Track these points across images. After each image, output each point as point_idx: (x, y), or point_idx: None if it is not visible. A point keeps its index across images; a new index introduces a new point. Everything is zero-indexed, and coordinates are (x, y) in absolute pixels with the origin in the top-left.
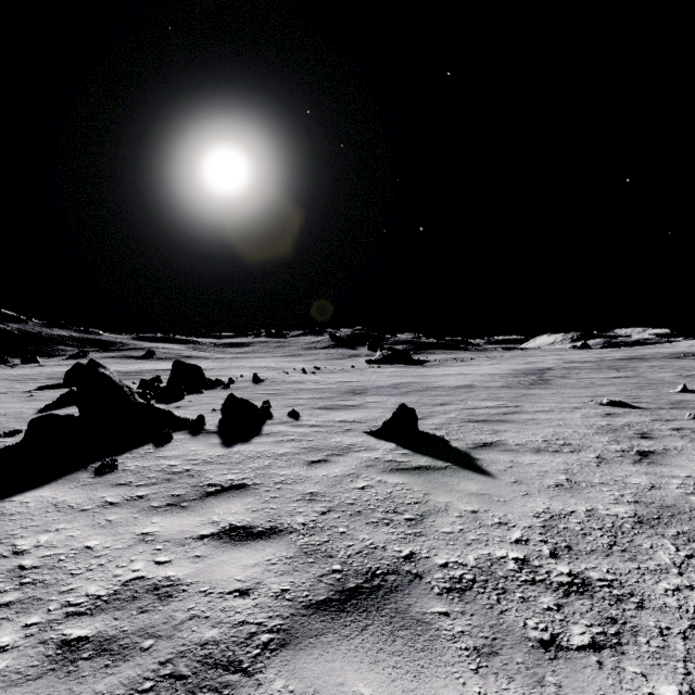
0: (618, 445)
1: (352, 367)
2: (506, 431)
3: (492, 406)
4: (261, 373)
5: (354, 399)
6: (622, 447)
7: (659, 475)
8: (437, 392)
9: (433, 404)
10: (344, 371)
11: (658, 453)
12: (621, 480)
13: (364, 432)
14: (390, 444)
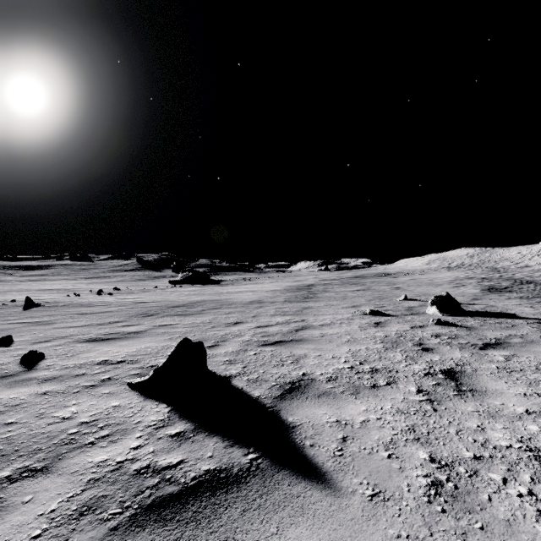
0: (418, 365)
1: (154, 287)
2: (307, 356)
3: (282, 322)
4: (45, 295)
5: (142, 322)
6: (425, 368)
7: (504, 416)
8: (231, 309)
9: (227, 323)
10: (145, 292)
11: (460, 372)
12: (488, 441)
13: (127, 384)
14: (160, 409)
